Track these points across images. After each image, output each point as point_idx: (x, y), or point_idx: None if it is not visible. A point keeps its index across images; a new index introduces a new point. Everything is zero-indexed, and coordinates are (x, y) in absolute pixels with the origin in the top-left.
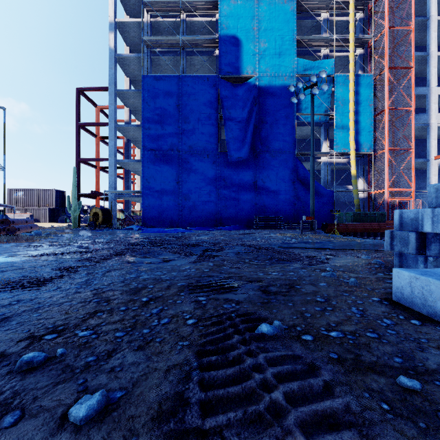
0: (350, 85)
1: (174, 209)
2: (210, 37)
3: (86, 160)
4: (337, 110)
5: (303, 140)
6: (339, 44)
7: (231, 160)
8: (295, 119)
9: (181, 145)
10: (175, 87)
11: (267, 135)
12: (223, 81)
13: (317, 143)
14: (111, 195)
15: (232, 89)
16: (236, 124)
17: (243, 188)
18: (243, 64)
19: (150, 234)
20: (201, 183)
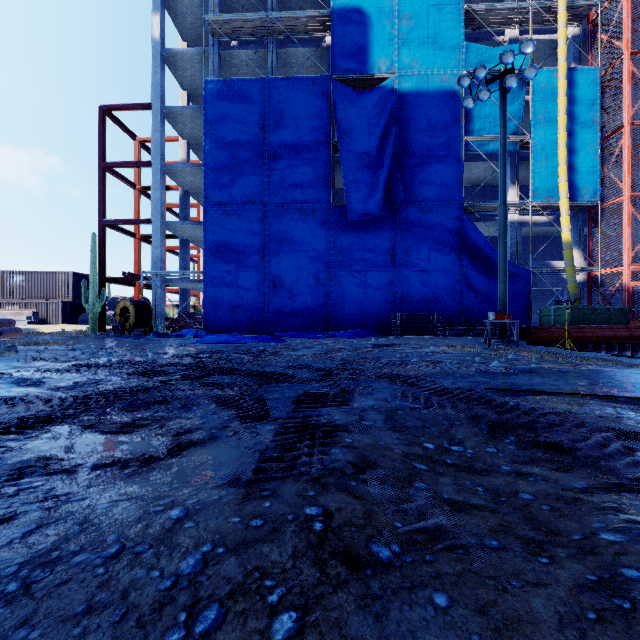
0: (560, 86)
1: (256, 302)
2: (316, 12)
3: (116, 223)
4: (536, 130)
5: (471, 188)
6: (538, 18)
7: (352, 218)
8: (463, 147)
9: (268, 194)
10: (258, 98)
11: (413, 176)
12: (339, 85)
13: (494, 192)
14: (154, 280)
15: (354, 99)
16: (360, 158)
17: (373, 265)
18: (372, 57)
19: (208, 345)
20: (301, 258)
